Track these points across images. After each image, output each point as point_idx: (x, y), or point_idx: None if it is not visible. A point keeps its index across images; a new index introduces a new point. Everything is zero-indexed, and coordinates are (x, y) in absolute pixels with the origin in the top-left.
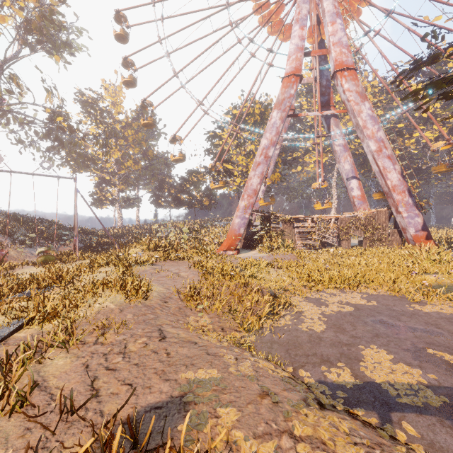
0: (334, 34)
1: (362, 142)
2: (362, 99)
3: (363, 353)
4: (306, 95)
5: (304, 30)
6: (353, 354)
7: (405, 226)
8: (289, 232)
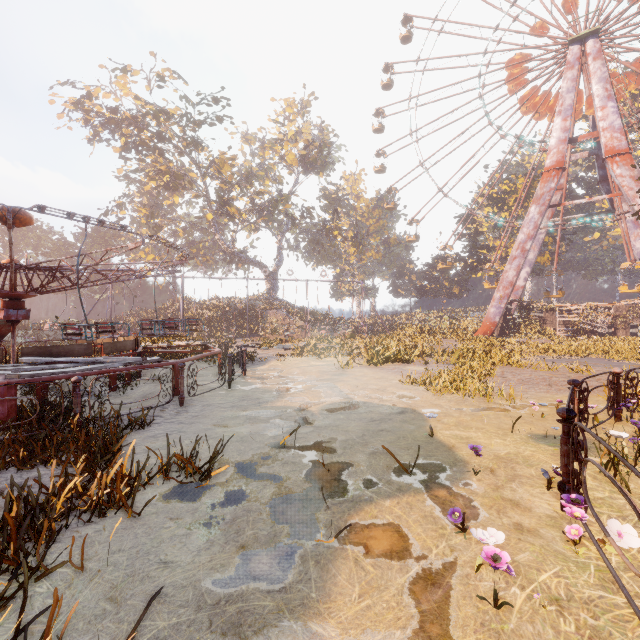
0: (604, 119)
1: None
2: (637, 184)
3: None
4: None
5: (567, 121)
6: None
7: None
8: (552, 321)
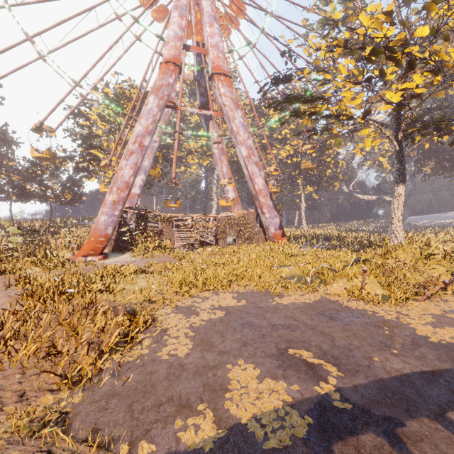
0: (212, 36)
1: (236, 147)
2: (235, 106)
3: (230, 376)
4: (189, 96)
5: (183, 20)
6: (219, 382)
7: (268, 226)
8: (169, 232)
